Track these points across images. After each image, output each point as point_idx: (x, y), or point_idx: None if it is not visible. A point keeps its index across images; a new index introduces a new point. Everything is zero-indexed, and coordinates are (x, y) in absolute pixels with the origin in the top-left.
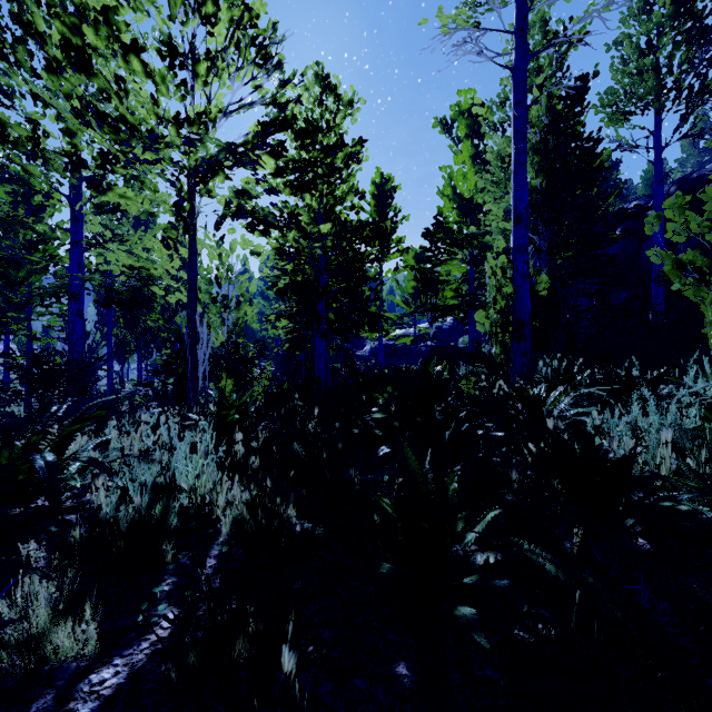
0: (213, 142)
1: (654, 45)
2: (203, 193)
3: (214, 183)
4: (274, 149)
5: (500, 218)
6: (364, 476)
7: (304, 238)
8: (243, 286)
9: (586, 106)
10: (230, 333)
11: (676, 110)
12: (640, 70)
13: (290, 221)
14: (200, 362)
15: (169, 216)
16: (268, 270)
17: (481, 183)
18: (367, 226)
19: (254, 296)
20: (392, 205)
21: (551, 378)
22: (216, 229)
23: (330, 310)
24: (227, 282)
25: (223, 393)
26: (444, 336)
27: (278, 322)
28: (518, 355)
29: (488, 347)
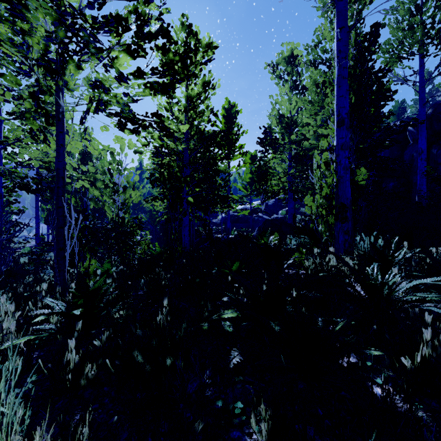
0: (41, 10)
1: (421, 8)
2: (60, 85)
3: (75, 78)
4: (131, 47)
5: (315, 128)
6: (212, 391)
7: (166, 136)
8: (129, 176)
9: (378, 47)
10: (120, 210)
11: (436, 55)
12: (411, 25)
13: (154, 121)
14: (67, 243)
15: (27, 106)
16: (149, 165)
17: (300, 103)
18: (219, 133)
19: (147, 183)
20: (236, 123)
21: (367, 251)
22: (80, 123)
23: (194, 193)
24: (118, 173)
25: (81, 275)
26: (269, 209)
27: (154, 202)
28: (342, 233)
29: (298, 217)
